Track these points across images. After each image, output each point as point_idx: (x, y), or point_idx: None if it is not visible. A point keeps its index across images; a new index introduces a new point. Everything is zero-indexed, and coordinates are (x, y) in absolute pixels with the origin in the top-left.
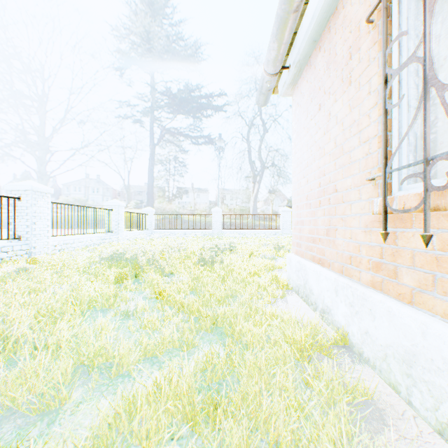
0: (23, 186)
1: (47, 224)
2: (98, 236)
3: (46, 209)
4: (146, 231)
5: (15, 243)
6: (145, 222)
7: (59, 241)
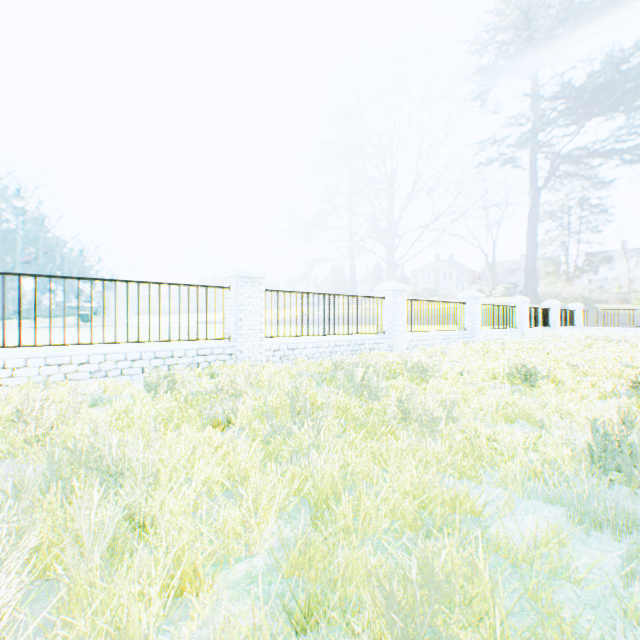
0: (517, 300)
1: (526, 320)
2: (544, 330)
3: (526, 312)
4: (573, 327)
5: (516, 330)
6: (571, 319)
7: (529, 331)
